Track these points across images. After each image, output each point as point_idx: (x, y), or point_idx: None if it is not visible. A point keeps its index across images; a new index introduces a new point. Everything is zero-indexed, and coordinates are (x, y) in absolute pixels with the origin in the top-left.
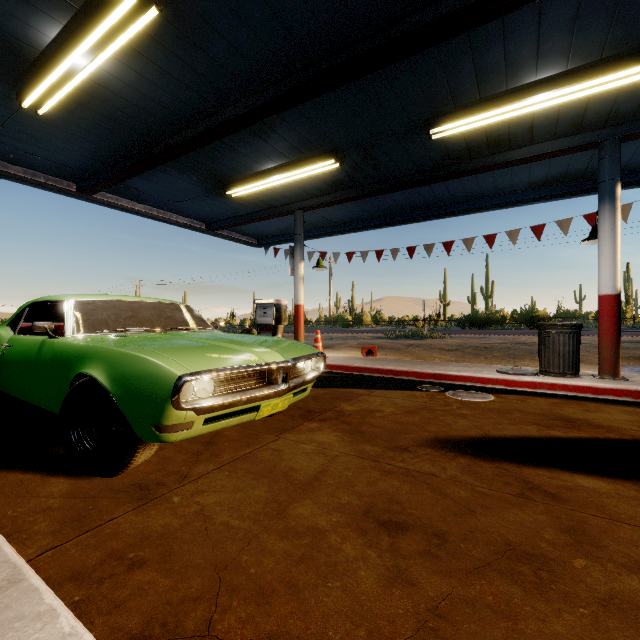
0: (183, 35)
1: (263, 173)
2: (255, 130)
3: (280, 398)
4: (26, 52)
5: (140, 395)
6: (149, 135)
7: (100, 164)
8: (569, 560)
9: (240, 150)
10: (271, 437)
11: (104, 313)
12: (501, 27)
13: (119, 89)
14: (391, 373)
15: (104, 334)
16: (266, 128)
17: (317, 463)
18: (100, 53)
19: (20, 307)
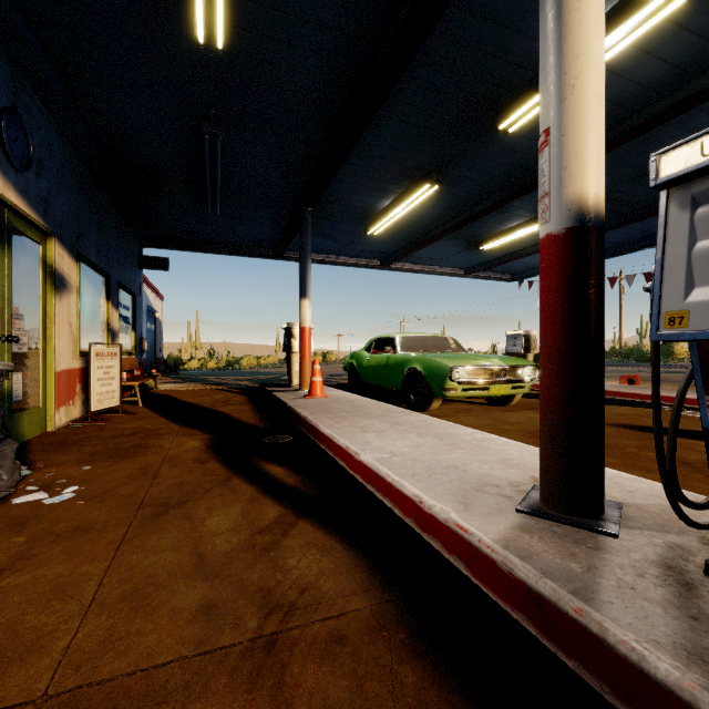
0: (450, 185)
1: (509, 230)
2: (498, 209)
3: (502, 386)
4: (374, 212)
5: (435, 375)
6: (427, 228)
7: (396, 248)
8: (626, 448)
9: (488, 221)
10: (500, 412)
11: (411, 342)
12: (693, 109)
13: (414, 213)
14: (637, 397)
15: (413, 353)
16: (507, 206)
17: (522, 420)
18: (408, 205)
19: (370, 341)
